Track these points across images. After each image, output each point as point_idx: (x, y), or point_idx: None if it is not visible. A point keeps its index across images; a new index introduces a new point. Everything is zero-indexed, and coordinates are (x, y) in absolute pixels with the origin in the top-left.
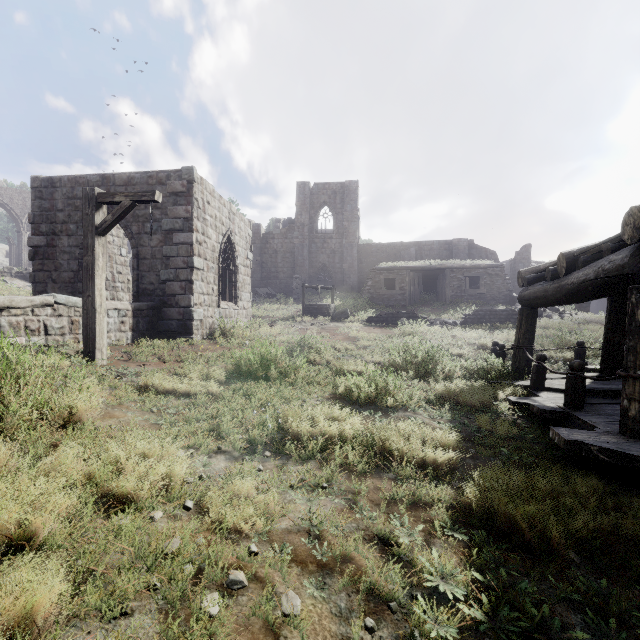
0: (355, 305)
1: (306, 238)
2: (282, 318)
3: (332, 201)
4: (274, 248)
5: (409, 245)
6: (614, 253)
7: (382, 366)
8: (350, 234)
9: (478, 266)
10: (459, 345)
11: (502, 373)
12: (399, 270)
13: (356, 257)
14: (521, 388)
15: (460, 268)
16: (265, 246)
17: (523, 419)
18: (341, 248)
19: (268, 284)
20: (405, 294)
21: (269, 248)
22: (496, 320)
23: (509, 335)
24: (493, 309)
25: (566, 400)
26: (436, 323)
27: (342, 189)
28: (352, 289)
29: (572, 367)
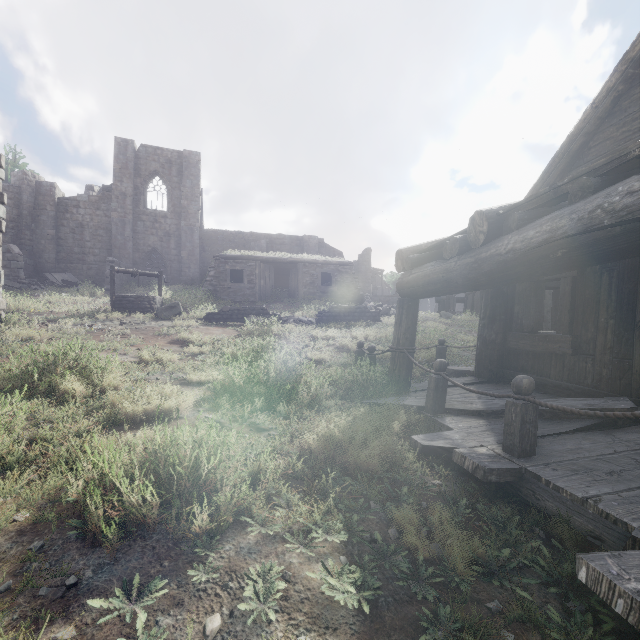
0: (193, 299)
1: (129, 212)
2: (73, 314)
3: (166, 171)
4: (79, 220)
5: (260, 236)
6: (614, 186)
7: (212, 391)
8: (190, 215)
9: (330, 262)
10: (318, 347)
11: (381, 386)
12: (248, 260)
13: (198, 244)
14: (414, 411)
15: (313, 263)
16: (63, 216)
17: (448, 482)
18: (178, 231)
19: (68, 269)
20: (255, 288)
21: (70, 219)
22: (351, 318)
23: (367, 334)
24: (348, 306)
25: (509, 442)
26: (290, 321)
27: (180, 159)
28: (193, 282)
29: (520, 387)
